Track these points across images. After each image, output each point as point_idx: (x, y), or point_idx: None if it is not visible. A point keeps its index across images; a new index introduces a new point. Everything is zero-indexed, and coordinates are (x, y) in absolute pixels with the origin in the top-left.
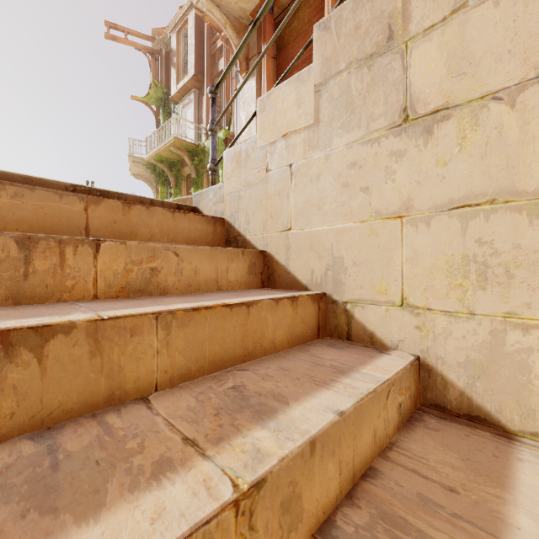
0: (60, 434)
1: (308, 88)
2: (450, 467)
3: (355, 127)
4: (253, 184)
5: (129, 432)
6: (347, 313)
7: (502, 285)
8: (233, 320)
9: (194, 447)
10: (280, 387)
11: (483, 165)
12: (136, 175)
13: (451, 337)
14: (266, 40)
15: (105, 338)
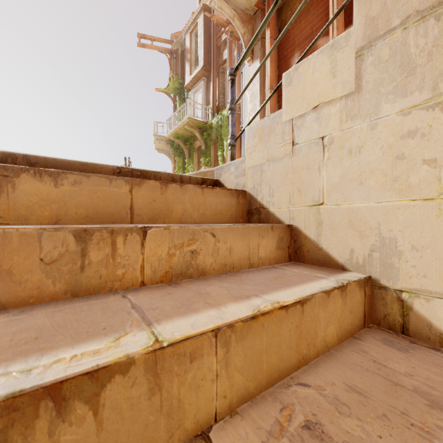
0: None
1: (346, 54)
2: None
3: (415, 90)
4: (277, 158)
5: None
6: (402, 303)
7: None
8: (288, 322)
9: None
10: (371, 437)
11: None
12: (159, 150)
13: None
14: (270, 24)
15: (164, 369)
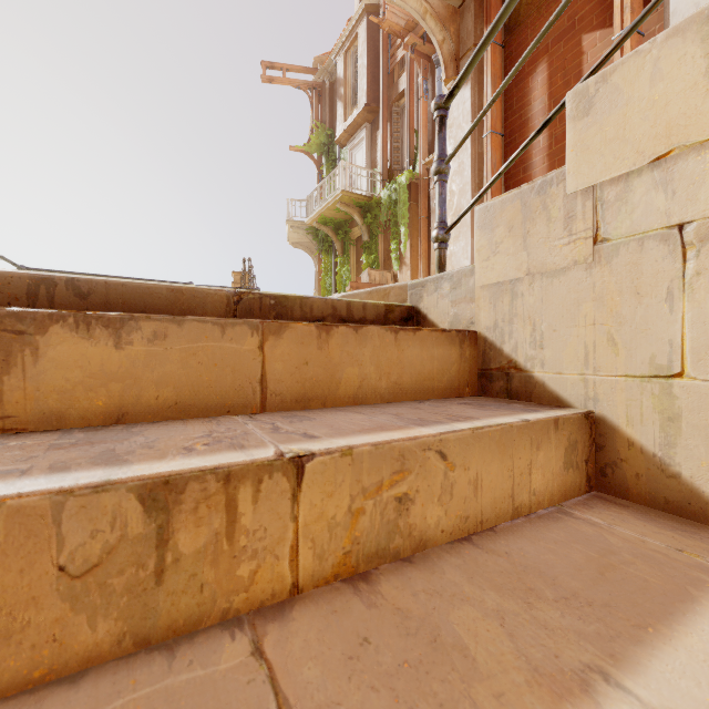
0: None
1: None
2: None
3: None
4: (552, 269)
5: None
6: None
7: None
8: None
9: None
10: None
11: None
12: (294, 244)
13: None
14: (491, 19)
15: None
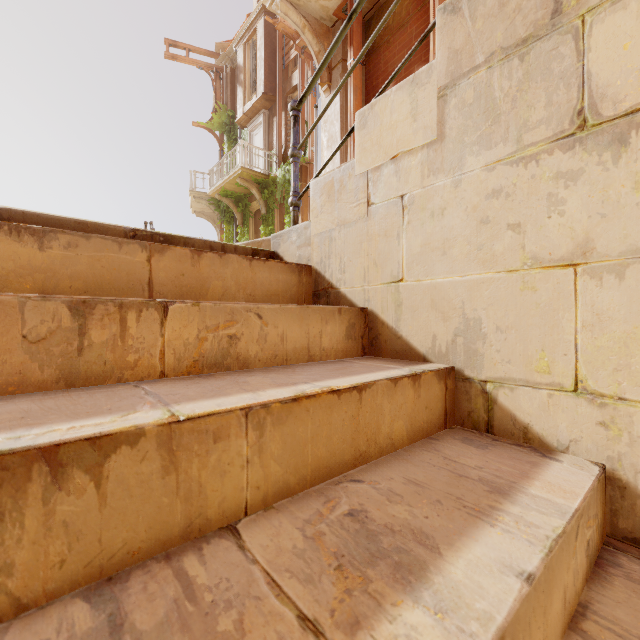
0: (124, 591)
1: (428, 92)
2: None
3: (500, 141)
4: (349, 222)
5: (218, 596)
6: (486, 396)
7: None
8: (342, 411)
9: (319, 639)
10: (417, 518)
11: None
12: (197, 213)
13: None
14: (353, 42)
15: (182, 446)
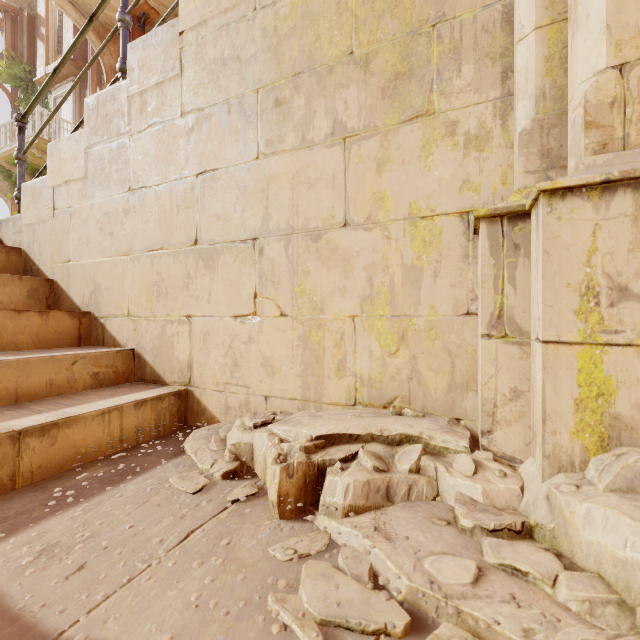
0: None
1: (81, 148)
2: (97, 395)
3: (107, 187)
4: (45, 220)
5: None
6: (103, 326)
7: (165, 299)
8: None
9: None
10: None
11: (159, 226)
12: None
13: (148, 333)
14: None
15: None
